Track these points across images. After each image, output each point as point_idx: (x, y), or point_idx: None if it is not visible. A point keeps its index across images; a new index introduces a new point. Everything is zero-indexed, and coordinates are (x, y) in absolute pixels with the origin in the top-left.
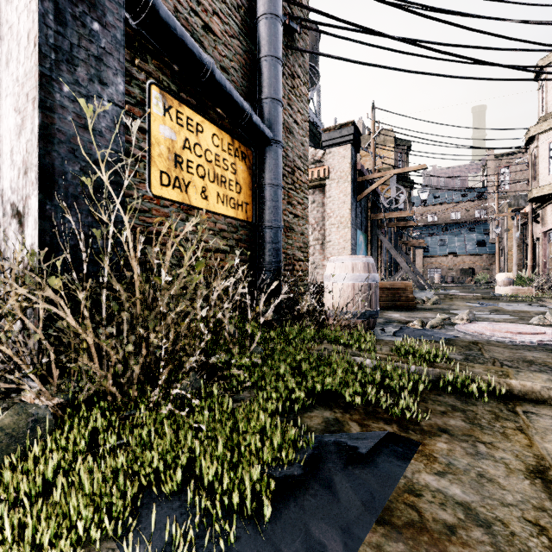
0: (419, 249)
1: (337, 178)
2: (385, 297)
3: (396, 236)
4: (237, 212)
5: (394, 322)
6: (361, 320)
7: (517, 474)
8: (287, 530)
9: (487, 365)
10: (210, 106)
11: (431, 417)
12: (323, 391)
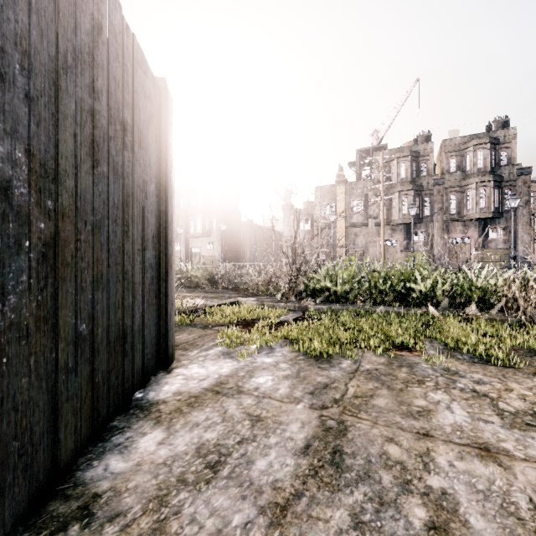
0: None
1: None
2: None
3: None
4: None
5: None
6: None
7: None
8: None
9: None
10: None
11: None
12: None
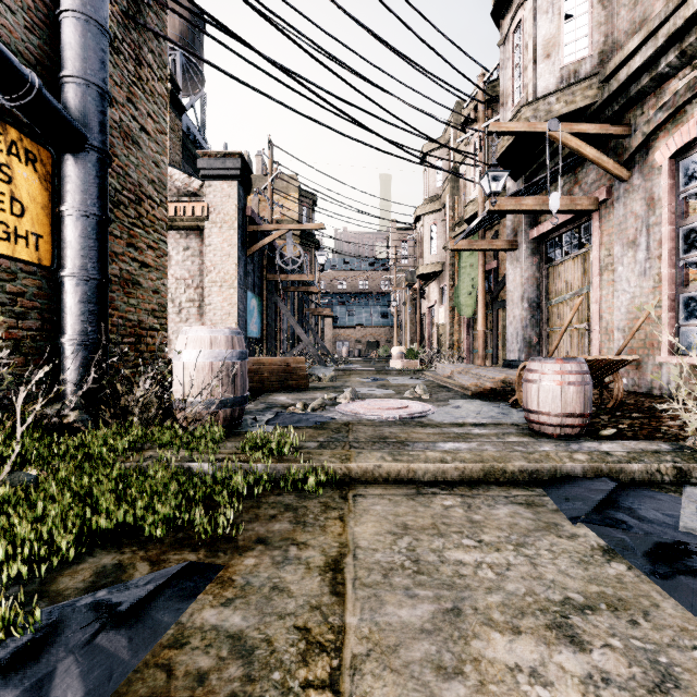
0: (328, 319)
1: (220, 221)
2: (276, 376)
3: (300, 303)
4: (15, 247)
5: (276, 407)
6: (223, 410)
7: (314, 573)
8: None
9: (338, 450)
10: None
11: (256, 526)
12: (123, 523)
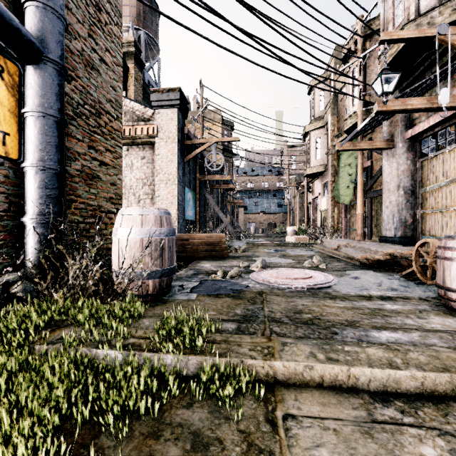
0: (241, 208)
1: (166, 137)
2: (203, 247)
3: (222, 196)
4: None
5: (202, 273)
6: (152, 280)
7: None
8: None
9: (257, 335)
10: None
11: None
12: None
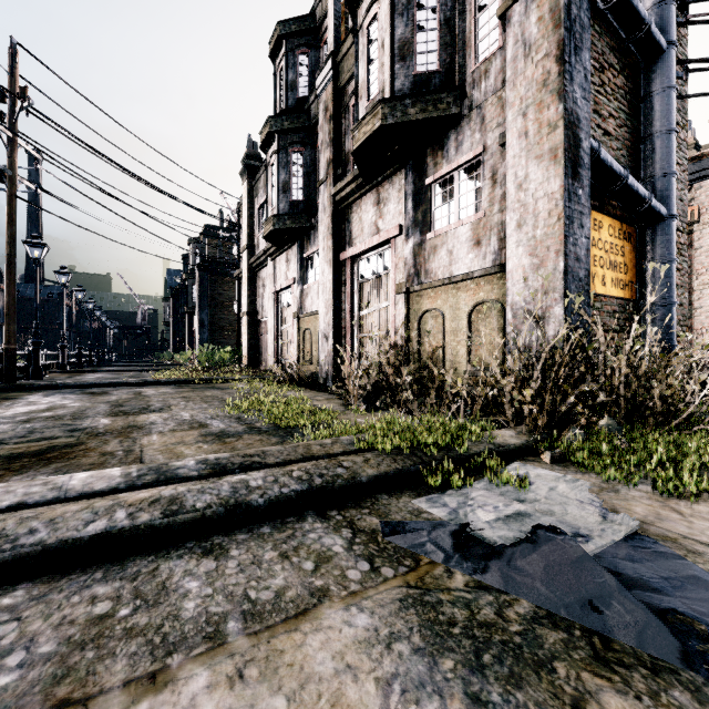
0: None
1: None
2: None
3: None
4: (624, 292)
5: None
6: None
7: None
8: None
9: None
10: (607, 201)
11: None
12: None
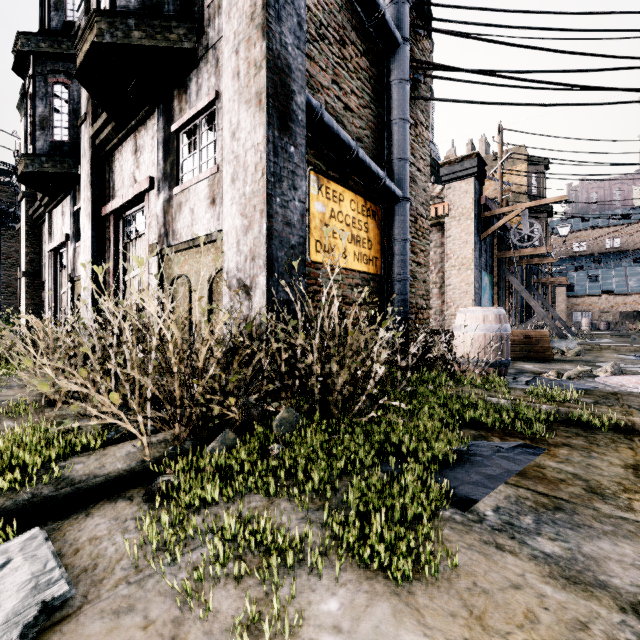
0: (561, 287)
1: (458, 215)
2: (516, 346)
3: (529, 274)
4: (369, 267)
5: (527, 372)
6: (493, 368)
7: (616, 466)
8: (464, 473)
9: (615, 407)
10: (349, 176)
11: (557, 438)
12: (466, 420)
